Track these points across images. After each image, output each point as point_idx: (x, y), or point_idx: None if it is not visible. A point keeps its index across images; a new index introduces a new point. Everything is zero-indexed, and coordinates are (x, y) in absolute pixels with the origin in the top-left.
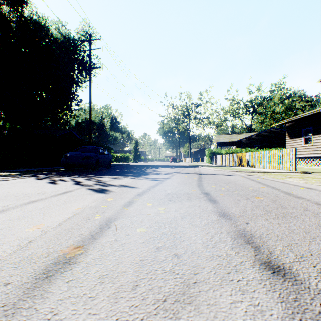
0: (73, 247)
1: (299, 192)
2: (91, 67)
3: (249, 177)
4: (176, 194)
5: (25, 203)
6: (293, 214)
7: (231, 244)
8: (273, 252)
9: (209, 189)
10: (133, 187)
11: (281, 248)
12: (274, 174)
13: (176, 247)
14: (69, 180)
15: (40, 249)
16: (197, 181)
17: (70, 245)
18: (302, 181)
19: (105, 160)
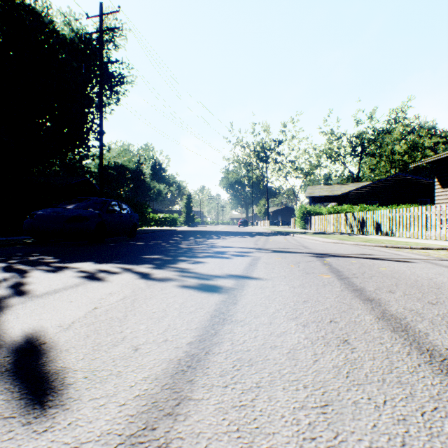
0: None
1: None
2: (102, 61)
3: None
4: None
5: None
6: None
7: None
8: None
9: None
10: (50, 394)
11: None
12: None
13: None
14: None
15: None
16: (363, 304)
17: None
18: None
19: (122, 223)
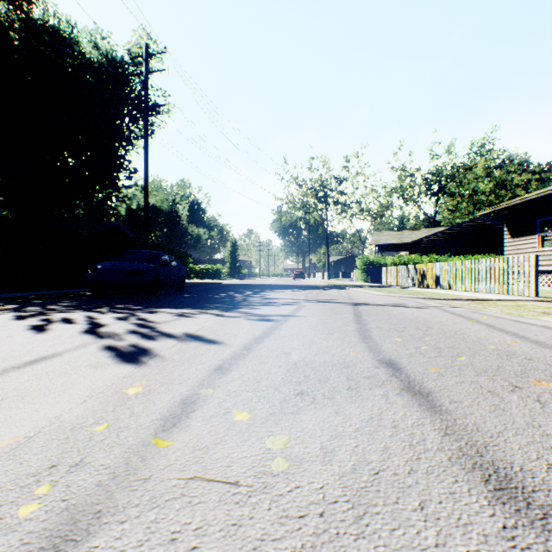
0: None
1: None
2: (147, 105)
3: (458, 312)
4: (315, 367)
5: None
6: None
7: None
8: None
9: (394, 350)
10: (212, 341)
11: None
12: (504, 305)
13: None
14: (80, 322)
15: None
16: (355, 324)
17: None
18: None
19: (172, 276)
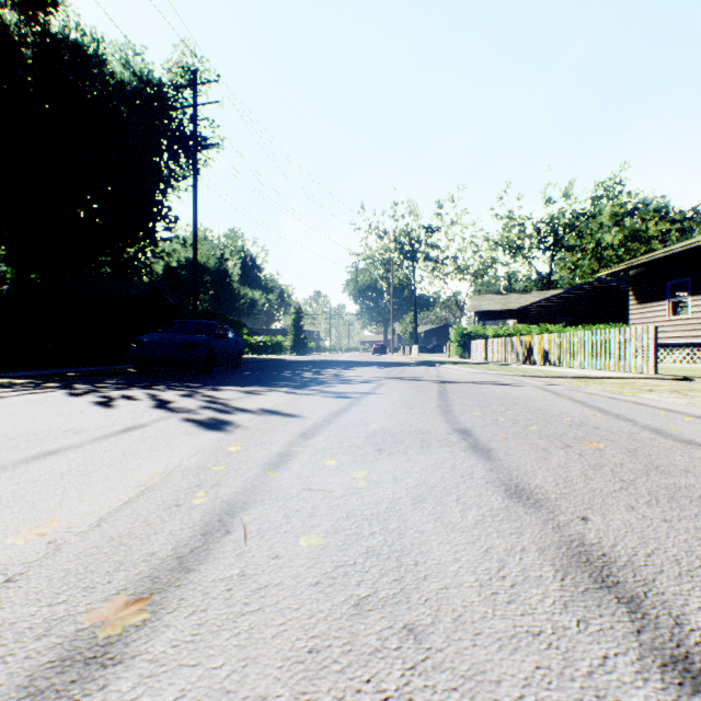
0: (122, 601)
1: (684, 428)
2: (197, 144)
3: (554, 390)
4: (392, 434)
5: (26, 458)
6: (693, 492)
7: (559, 588)
8: (684, 620)
9: (470, 422)
10: (291, 415)
11: (700, 605)
12: (610, 382)
13: (408, 601)
14: (145, 398)
15: (30, 607)
16: (438, 401)
17: (117, 593)
18: (680, 400)
19: (229, 350)
